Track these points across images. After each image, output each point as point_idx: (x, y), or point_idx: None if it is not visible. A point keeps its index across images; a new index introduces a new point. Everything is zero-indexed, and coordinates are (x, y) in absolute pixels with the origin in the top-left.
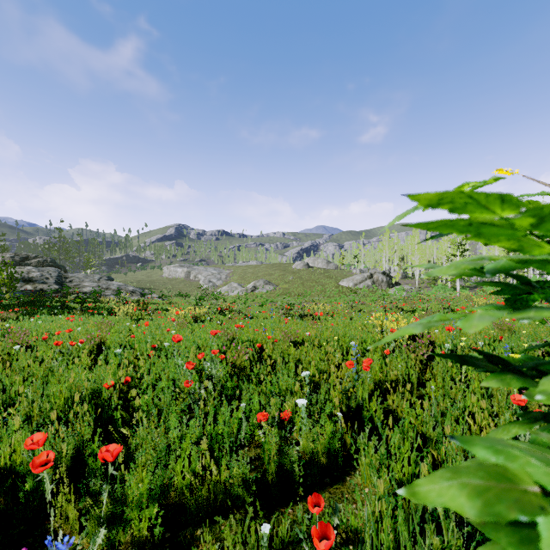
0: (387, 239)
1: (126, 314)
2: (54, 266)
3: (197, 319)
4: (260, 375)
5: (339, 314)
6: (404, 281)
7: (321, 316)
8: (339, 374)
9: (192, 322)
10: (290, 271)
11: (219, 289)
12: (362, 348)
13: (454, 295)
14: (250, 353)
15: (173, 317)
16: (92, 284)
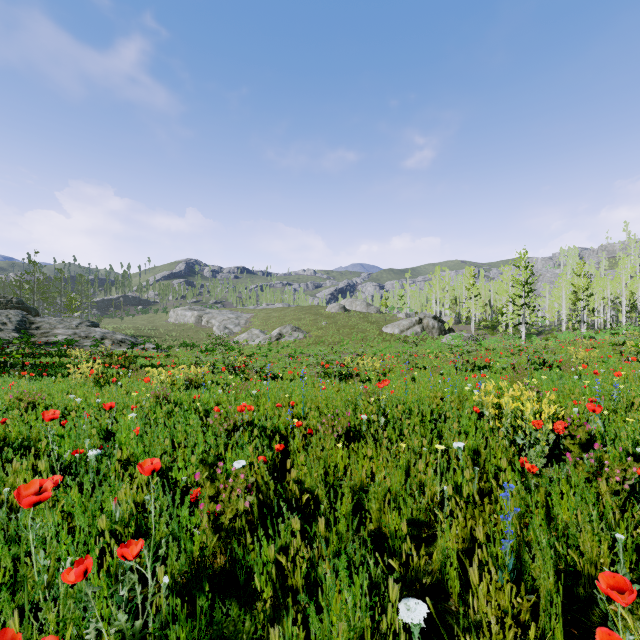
0: (437, 277)
1: (95, 374)
2: (21, 309)
3: (192, 383)
4: (278, 557)
5: (392, 371)
6: (457, 327)
7: (370, 376)
8: (452, 529)
9: (184, 389)
10: (324, 316)
11: (237, 337)
12: (465, 447)
13: (518, 343)
14: (262, 467)
15: (154, 381)
16: (66, 331)
